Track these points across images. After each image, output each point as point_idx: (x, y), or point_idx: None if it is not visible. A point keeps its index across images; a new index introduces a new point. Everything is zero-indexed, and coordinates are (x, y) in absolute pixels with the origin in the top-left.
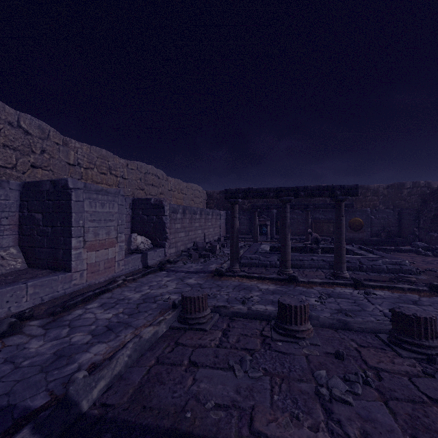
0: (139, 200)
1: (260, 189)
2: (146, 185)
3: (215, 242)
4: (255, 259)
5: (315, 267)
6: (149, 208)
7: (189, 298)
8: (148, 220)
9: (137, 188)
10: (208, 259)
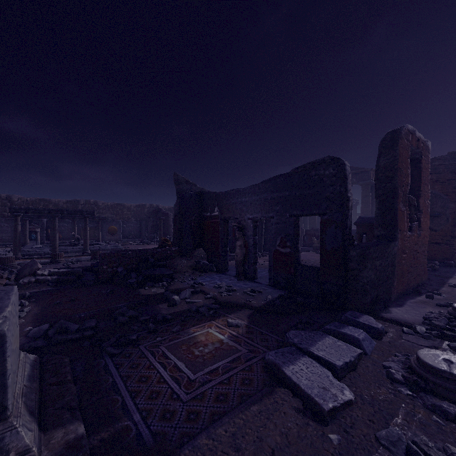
0: None
1: (38, 208)
2: None
3: None
4: (32, 251)
5: (74, 252)
6: None
7: (7, 258)
8: None
9: None
10: None
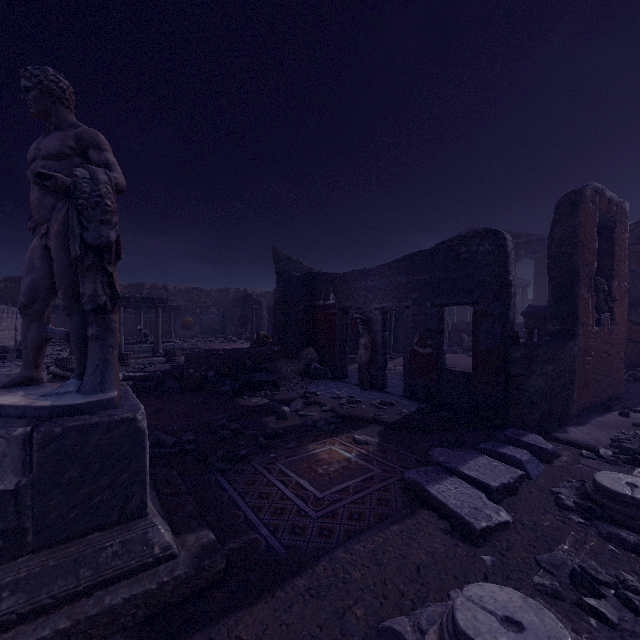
0: None
1: None
2: None
3: (17, 347)
4: None
5: (143, 352)
6: None
7: (66, 358)
8: None
9: None
10: None
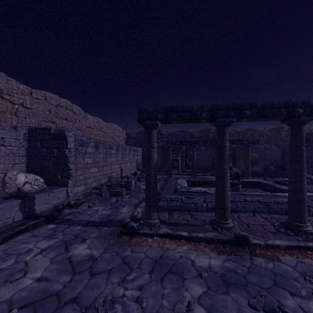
0: (37, 129)
1: (188, 107)
2: (58, 118)
3: (131, 176)
4: (176, 201)
5: (250, 210)
6: (49, 139)
7: None
8: (48, 153)
9: (46, 120)
10: (121, 198)
